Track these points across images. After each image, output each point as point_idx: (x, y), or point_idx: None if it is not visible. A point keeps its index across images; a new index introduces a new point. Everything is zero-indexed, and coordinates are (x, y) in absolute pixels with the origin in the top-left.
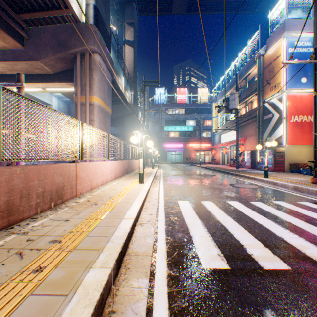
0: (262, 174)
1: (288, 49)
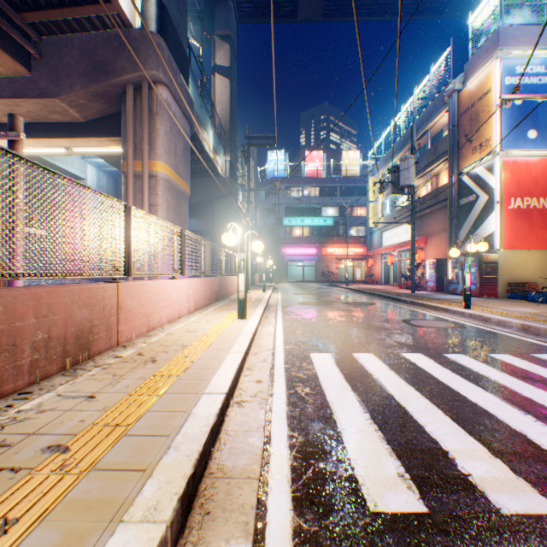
0: (459, 301)
1: (503, 79)
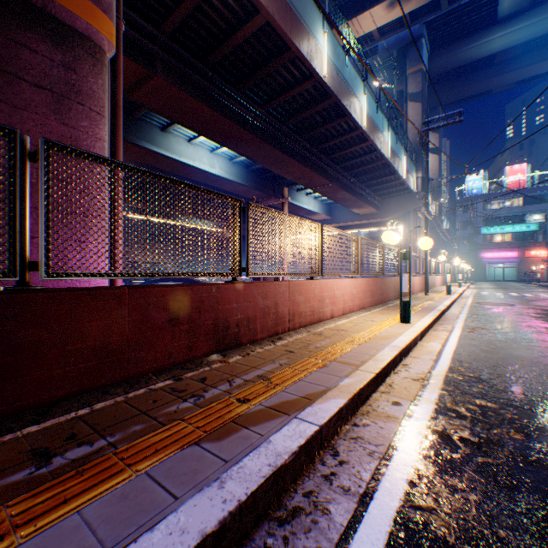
0: None
1: None
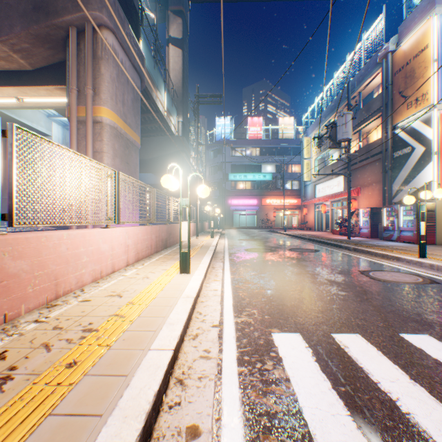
0: (403, 248)
1: (441, 35)
